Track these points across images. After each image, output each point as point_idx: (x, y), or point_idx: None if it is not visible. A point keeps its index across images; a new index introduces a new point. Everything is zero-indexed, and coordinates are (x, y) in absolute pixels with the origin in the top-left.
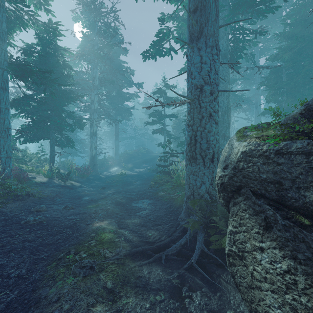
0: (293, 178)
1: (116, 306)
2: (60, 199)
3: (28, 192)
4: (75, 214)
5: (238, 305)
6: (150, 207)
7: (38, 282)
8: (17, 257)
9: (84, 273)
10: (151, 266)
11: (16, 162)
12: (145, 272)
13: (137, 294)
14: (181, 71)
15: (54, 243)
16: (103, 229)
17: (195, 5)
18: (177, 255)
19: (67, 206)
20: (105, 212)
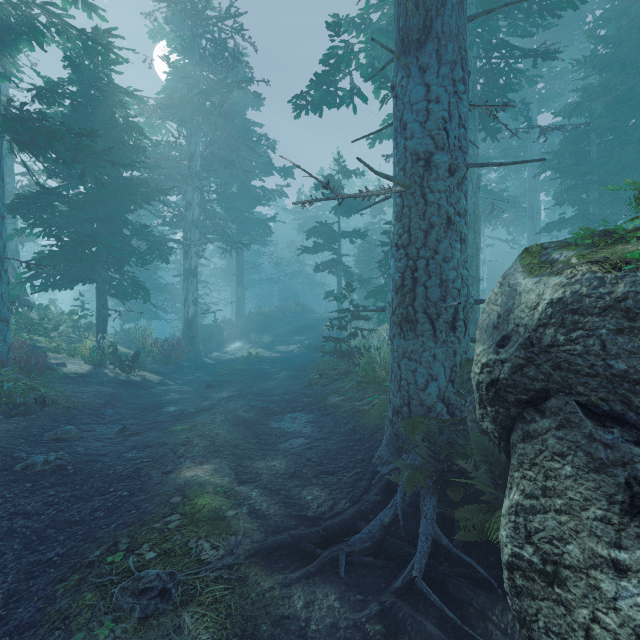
0: None
1: None
2: (114, 412)
3: (41, 396)
4: (141, 447)
5: None
6: (309, 429)
7: (27, 633)
8: None
9: (144, 610)
10: (312, 586)
11: (27, 330)
12: (299, 602)
13: None
14: (374, 139)
15: (83, 521)
16: (201, 484)
17: None
18: (375, 552)
19: (126, 428)
20: (208, 442)
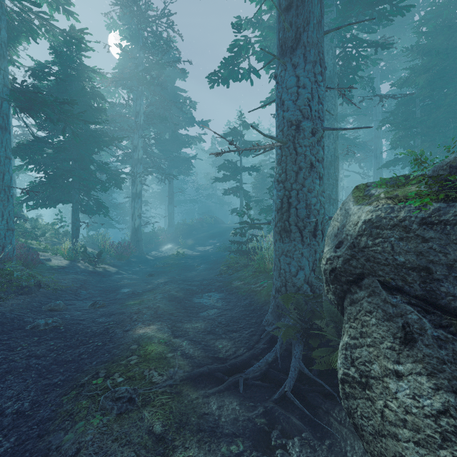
0: (449, 262)
1: None
2: (87, 292)
3: (38, 281)
4: (107, 315)
5: None
6: (220, 303)
7: (47, 423)
8: (18, 381)
9: (119, 409)
10: (222, 397)
11: (23, 236)
12: (214, 406)
13: (200, 442)
14: (265, 102)
15: (74, 360)
16: (149, 338)
17: None
18: (262, 378)
19: (97, 303)
20: (153, 311)
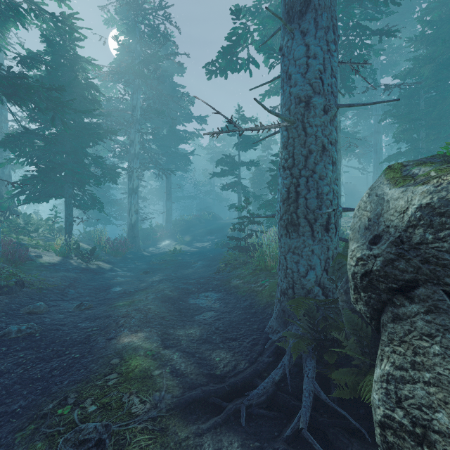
0: None
1: None
2: (75, 291)
3: (21, 280)
4: (92, 318)
5: None
6: (218, 305)
7: None
8: None
9: None
10: (219, 435)
11: (15, 232)
12: None
13: None
14: (264, 95)
15: (43, 378)
16: (135, 349)
17: None
18: (269, 404)
19: (82, 304)
20: (142, 314)
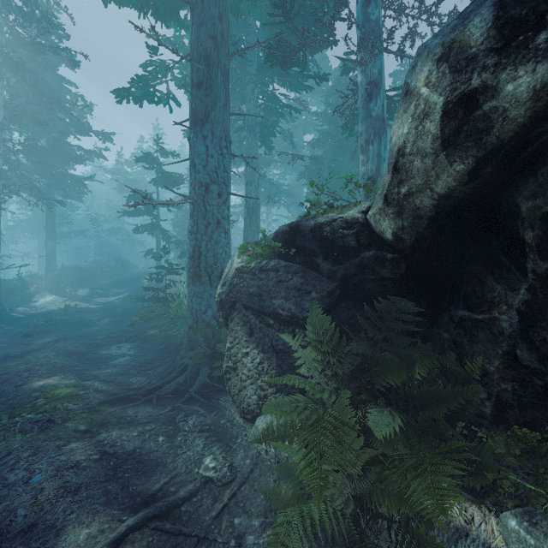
0: (269, 290)
1: (97, 439)
2: None
3: None
4: None
5: (232, 415)
6: (133, 352)
7: None
8: None
9: (40, 427)
10: (138, 408)
11: None
12: (131, 412)
13: (121, 428)
14: (188, 132)
15: None
16: (53, 385)
17: (199, 79)
18: (173, 393)
19: None
20: (49, 365)
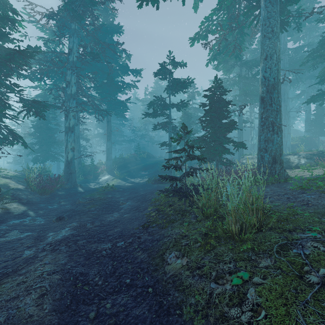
0: None
1: None
2: None
3: None
4: None
5: None
6: None
7: None
8: None
9: None
10: None
11: None
12: None
13: None
14: (193, 39)
15: None
16: None
17: None
18: None
19: None
20: None
